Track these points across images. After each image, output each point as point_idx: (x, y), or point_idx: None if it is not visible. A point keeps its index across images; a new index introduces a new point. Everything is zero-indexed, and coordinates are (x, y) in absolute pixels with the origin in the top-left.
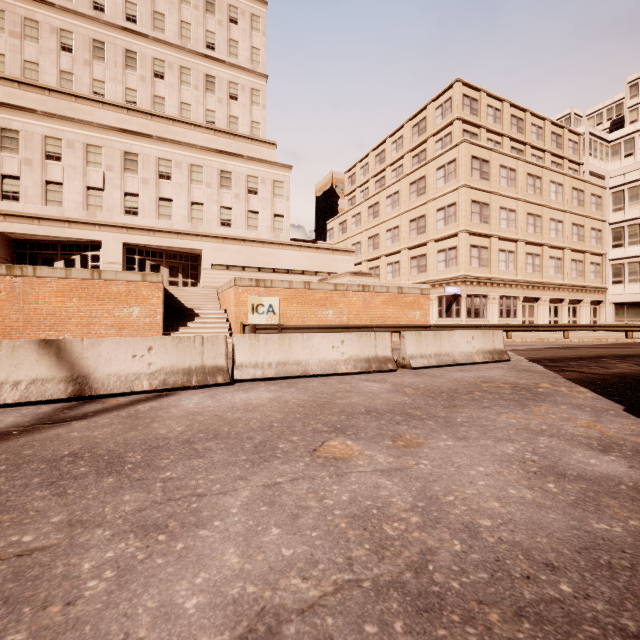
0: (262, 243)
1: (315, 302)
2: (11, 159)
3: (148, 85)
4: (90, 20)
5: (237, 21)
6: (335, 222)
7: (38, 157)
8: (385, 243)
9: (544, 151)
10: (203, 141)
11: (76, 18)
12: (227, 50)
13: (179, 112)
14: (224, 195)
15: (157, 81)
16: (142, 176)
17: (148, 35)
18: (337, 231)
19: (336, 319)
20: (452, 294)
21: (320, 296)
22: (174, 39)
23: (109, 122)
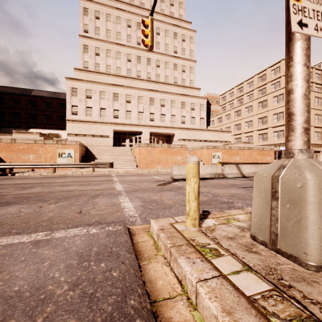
0: (196, 130)
1: (232, 154)
2: (116, 104)
3: (154, 70)
4: (136, 49)
5: (185, 40)
6: (215, 117)
7: (124, 102)
8: (244, 127)
9: (321, 84)
10: (174, 90)
11: (132, 49)
12: (181, 52)
13: (164, 79)
14: (183, 111)
15: (157, 68)
16: (155, 106)
17: (155, 51)
18: (216, 121)
19: (240, 160)
20: (281, 150)
21: (234, 152)
22: (163, 51)
23: (143, 86)
